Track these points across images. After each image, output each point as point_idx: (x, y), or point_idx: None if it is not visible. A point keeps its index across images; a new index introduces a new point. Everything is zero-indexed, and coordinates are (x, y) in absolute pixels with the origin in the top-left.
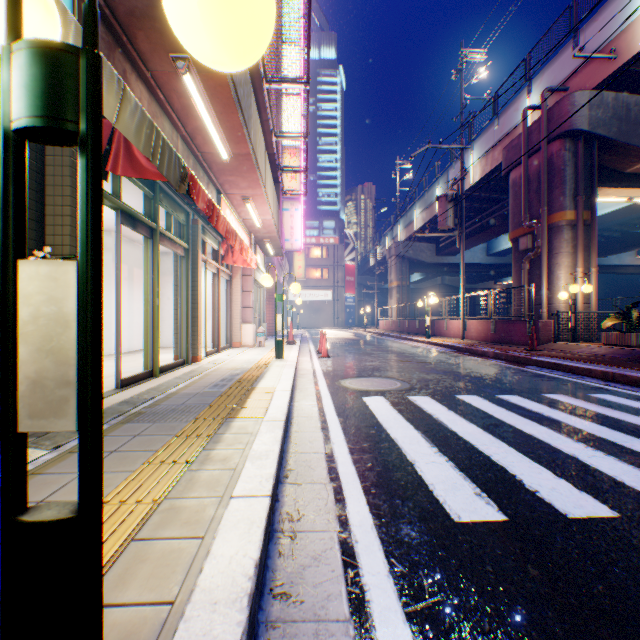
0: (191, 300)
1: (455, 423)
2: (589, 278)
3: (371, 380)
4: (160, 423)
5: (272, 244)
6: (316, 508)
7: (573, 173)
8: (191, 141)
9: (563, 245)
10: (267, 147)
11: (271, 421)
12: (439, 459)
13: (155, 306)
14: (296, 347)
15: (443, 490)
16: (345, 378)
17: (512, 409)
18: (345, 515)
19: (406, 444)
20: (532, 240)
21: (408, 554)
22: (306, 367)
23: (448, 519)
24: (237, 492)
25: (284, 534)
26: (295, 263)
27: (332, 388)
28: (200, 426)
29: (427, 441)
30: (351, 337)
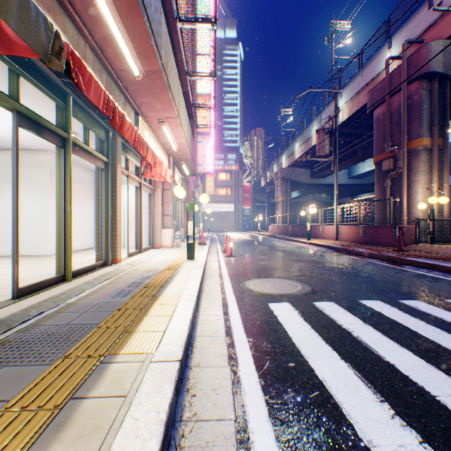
0: (111, 208)
1: (384, 347)
2: (442, 192)
3: (272, 281)
4: (10, 367)
5: (187, 165)
6: None
7: (429, 107)
8: (101, 54)
9: (420, 165)
10: (182, 86)
11: (162, 362)
12: (408, 439)
13: (67, 213)
14: (206, 248)
15: None
16: (248, 279)
17: (432, 322)
18: None
19: (343, 395)
20: (393, 162)
21: None
22: (213, 266)
23: None
24: None
25: None
26: (207, 183)
27: (237, 291)
28: (59, 376)
29: (368, 387)
30: (249, 238)
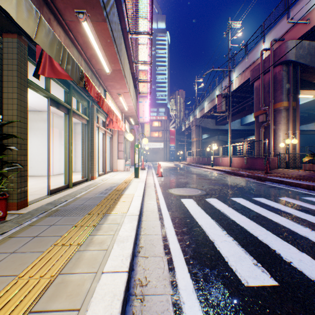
0: (90, 147)
1: (233, 215)
2: (295, 136)
3: (185, 189)
4: (67, 217)
5: (133, 119)
6: (157, 275)
7: (287, 82)
8: (89, 62)
9: (282, 119)
10: (130, 69)
11: (130, 215)
12: (228, 239)
13: (70, 150)
14: (145, 171)
15: (234, 261)
16: (171, 188)
17: (263, 206)
18: (175, 281)
19: (208, 229)
20: (265, 117)
21: (218, 314)
22: (150, 182)
23: (240, 284)
24: (106, 268)
25: (136, 297)
26: (145, 129)
27: (164, 194)
28: (90, 219)
29: (219, 227)
30: (173, 166)
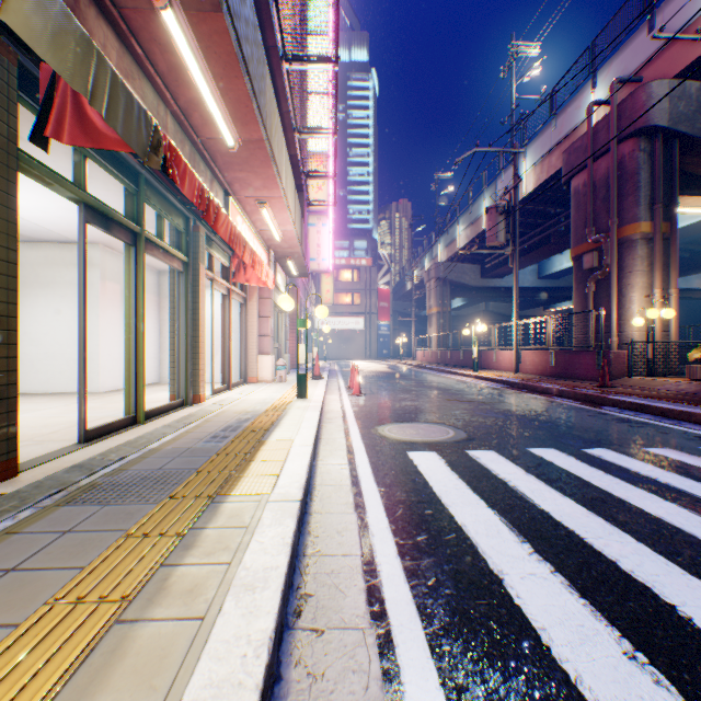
0: (191, 326)
1: (543, 496)
2: (668, 301)
3: (416, 426)
4: (113, 506)
5: (295, 262)
6: (348, 700)
7: (649, 178)
8: (185, 120)
9: (637, 262)
10: (288, 146)
11: (280, 502)
12: (540, 569)
13: (139, 333)
14: (323, 383)
15: (567, 646)
16: (383, 423)
17: (613, 472)
18: None
19: (482, 537)
20: (598, 257)
21: None
22: (334, 408)
23: None
24: (192, 694)
25: None
26: (323, 287)
27: (367, 438)
28: (171, 512)
29: (512, 531)
30: (386, 370)
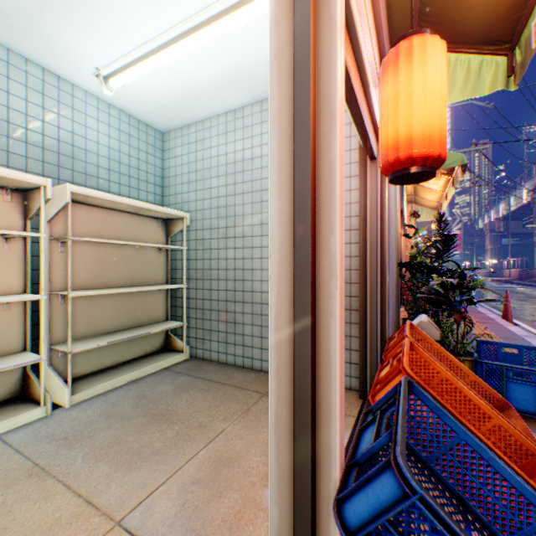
0: None
1: None
2: None
3: None
4: None
5: None
6: None
7: None
8: None
9: None
10: None
11: None
12: None
13: None
14: None
15: None
16: None
17: None
18: None
19: None
20: None
21: None
22: None
23: None
24: None
25: None
26: None
27: None
28: None
29: None
30: None
